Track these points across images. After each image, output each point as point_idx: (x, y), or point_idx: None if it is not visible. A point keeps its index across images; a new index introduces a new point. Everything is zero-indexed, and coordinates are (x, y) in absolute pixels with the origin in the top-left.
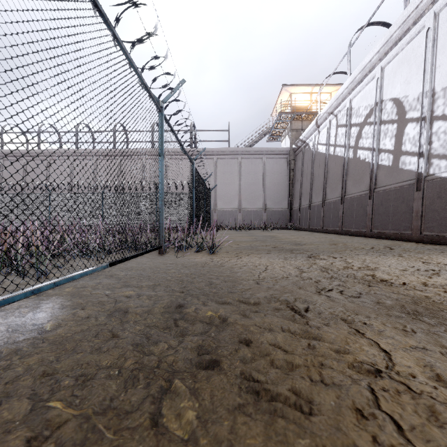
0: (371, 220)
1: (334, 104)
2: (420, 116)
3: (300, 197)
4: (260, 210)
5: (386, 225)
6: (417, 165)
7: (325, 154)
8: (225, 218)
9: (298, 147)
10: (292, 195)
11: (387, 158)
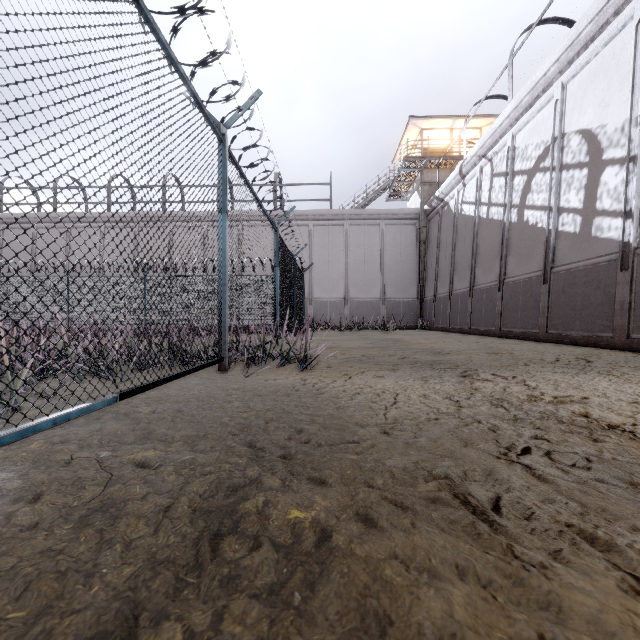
0: (547, 315)
1: (488, 142)
2: (626, 156)
3: (436, 281)
4: (377, 301)
5: (571, 324)
6: (621, 230)
7: (473, 218)
8: (325, 312)
9: (433, 207)
10: (423, 279)
11: (572, 222)
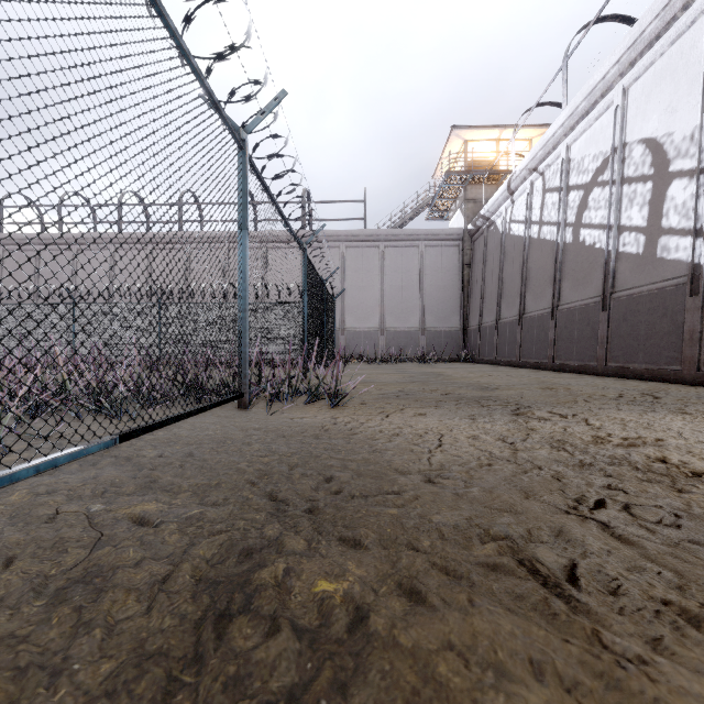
0: (607, 346)
1: (540, 154)
2: (696, 167)
3: (481, 309)
4: (416, 331)
5: (633, 356)
6: (691, 251)
7: (523, 238)
8: (358, 343)
9: (477, 227)
10: (467, 307)
11: (634, 242)
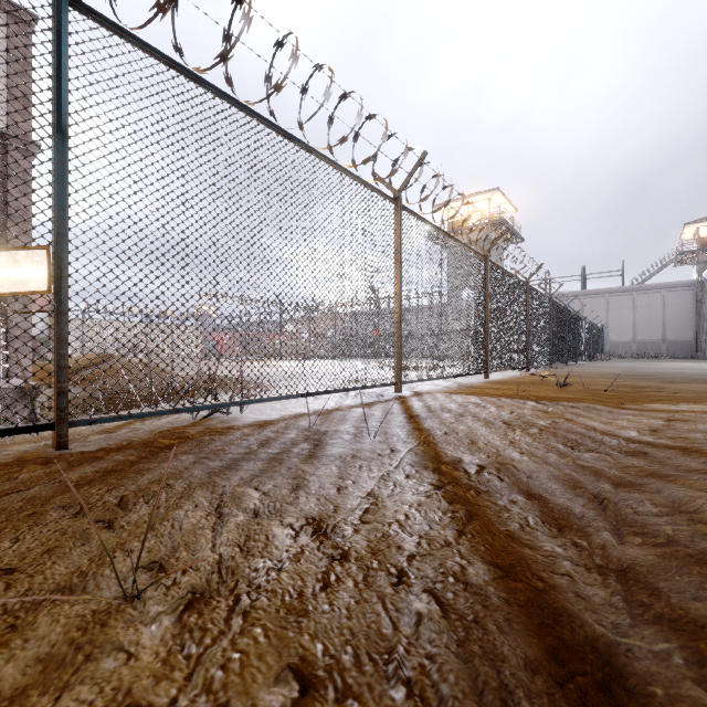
0: None
1: None
2: None
3: (702, 329)
4: (658, 341)
5: None
6: None
7: None
8: (617, 348)
9: (702, 281)
10: (698, 326)
11: None
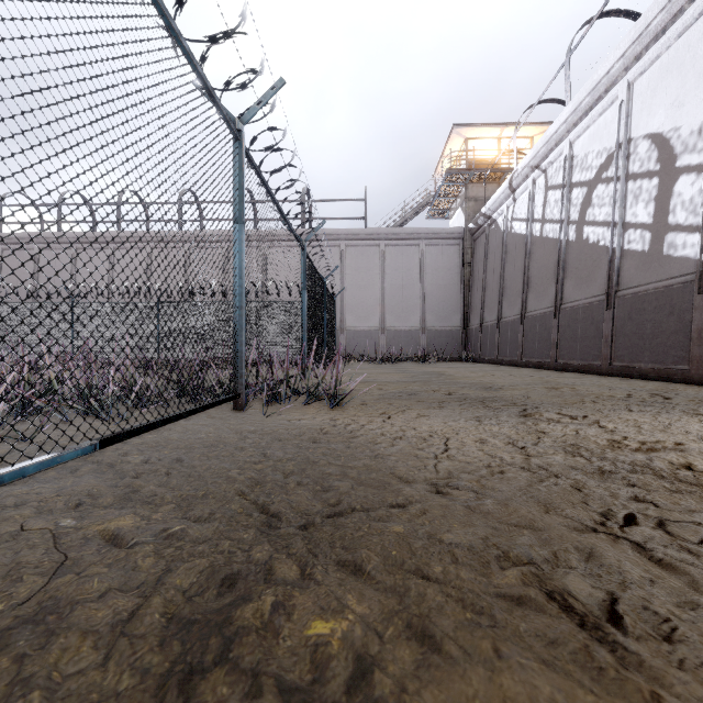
0: (611, 345)
1: (542, 151)
2: None
3: (482, 308)
4: (416, 330)
5: (639, 355)
6: (699, 247)
7: (525, 236)
8: (358, 342)
9: (478, 226)
10: (468, 306)
11: (639, 239)
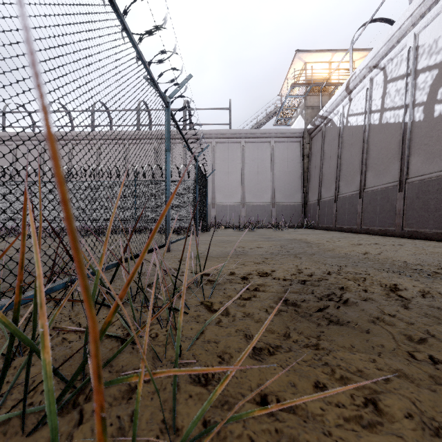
0: None
1: (382, 50)
2: None
3: (320, 187)
4: (268, 205)
5: None
6: None
7: (363, 126)
8: (225, 214)
9: (316, 126)
10: (306, 187)
11: None
